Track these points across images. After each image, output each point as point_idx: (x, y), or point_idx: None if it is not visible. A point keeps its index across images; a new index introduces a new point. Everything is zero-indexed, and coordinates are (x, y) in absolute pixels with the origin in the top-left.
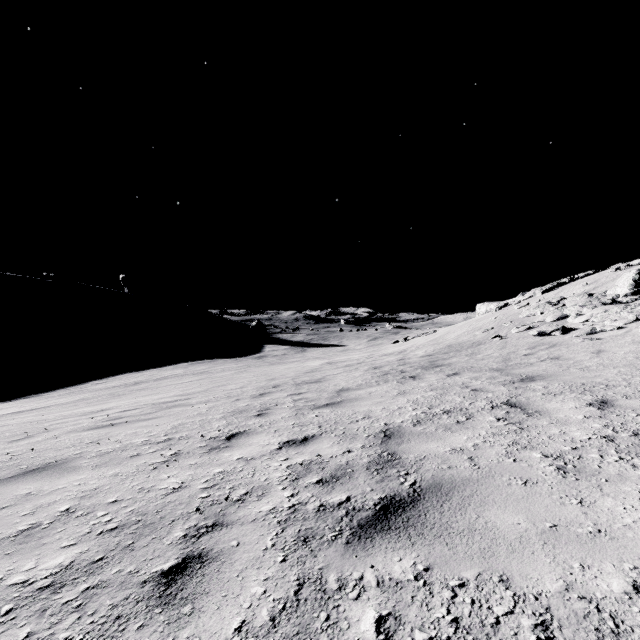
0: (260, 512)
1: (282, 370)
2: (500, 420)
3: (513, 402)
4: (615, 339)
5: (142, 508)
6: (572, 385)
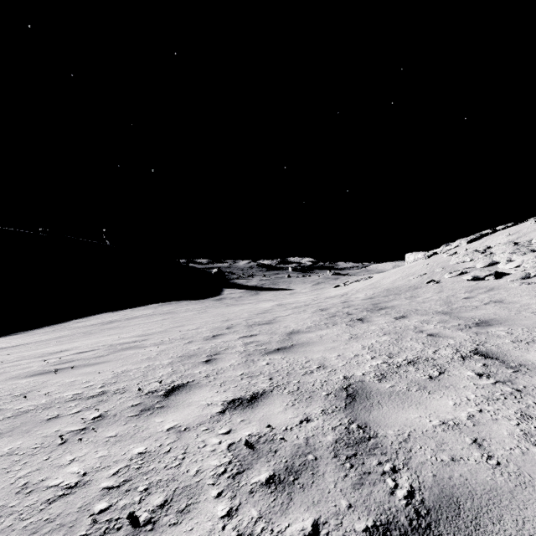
0: None
1: (237, 311)
2: (482, 376)
3: (484, 351)
4: None
5: None
6: None
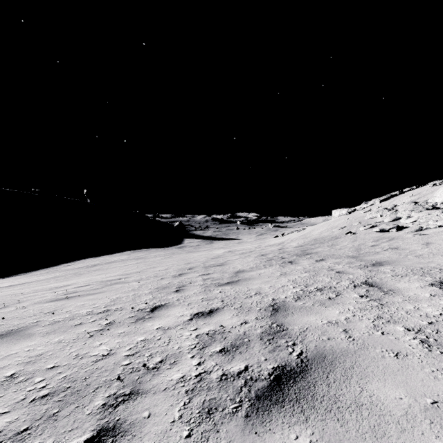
0: (171, 380)
1: (196, 256)
2: (363, 297)
3: (370, 282)
4: (438, 234)
5: (73, 374)
6: (413, 269)
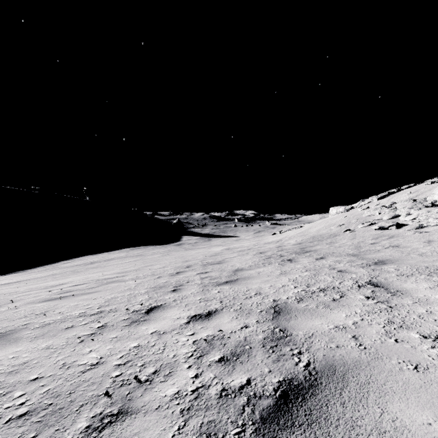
0: (165, 397)
1: (194, 254)
2: (369, 298)
3: (375, 282)
4: None
5: (57, 388)
6: (418, 268)
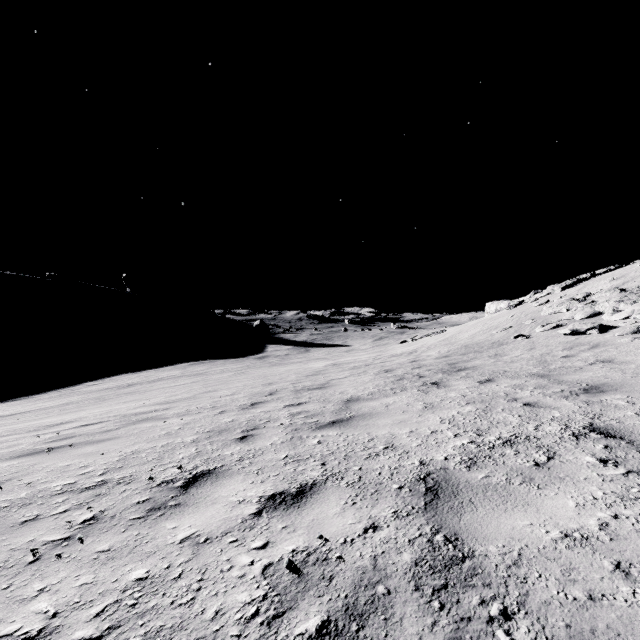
0: None
1: (282, 372)
2: (608, 463)
3: (602, 427)
4: None
5: None
6: None
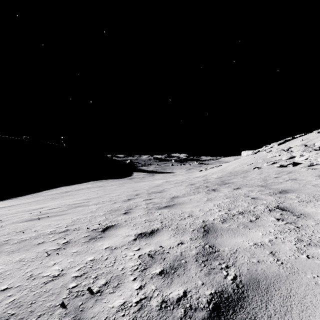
0: (112, 308)
1: (141, 185)
2: (279, 220)
3: (282, 207)
4: None
5: (21, 298)
6: (314, 196)
